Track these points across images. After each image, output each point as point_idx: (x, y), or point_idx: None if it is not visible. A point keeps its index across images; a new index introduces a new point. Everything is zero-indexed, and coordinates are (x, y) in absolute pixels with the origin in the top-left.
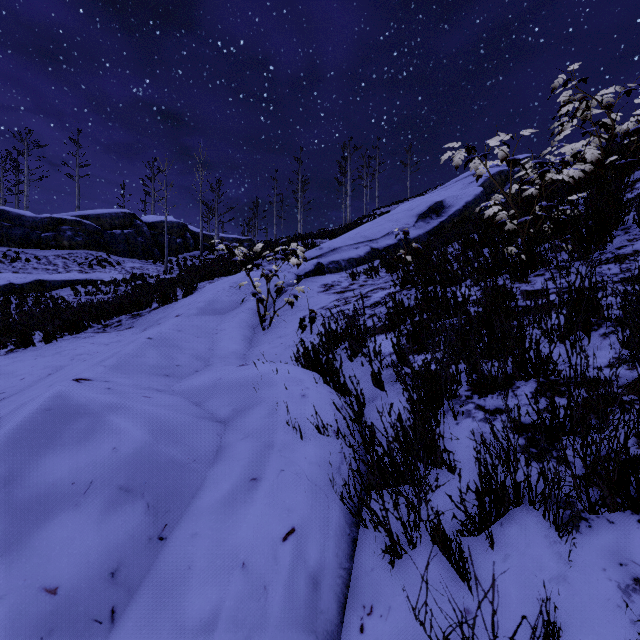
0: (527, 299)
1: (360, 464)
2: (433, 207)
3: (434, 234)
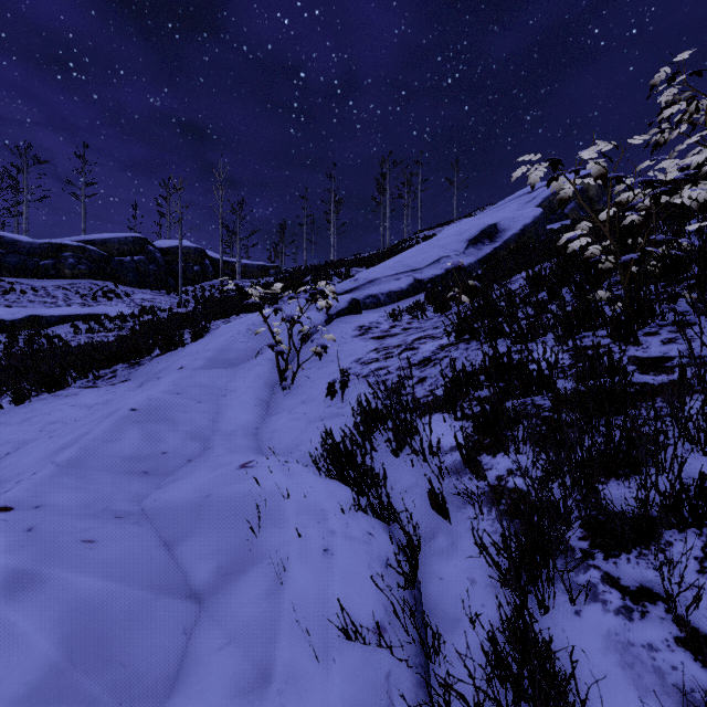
0: (643, 372)
1: (419, 694)
2: (485, 231)
3: (487, 262)
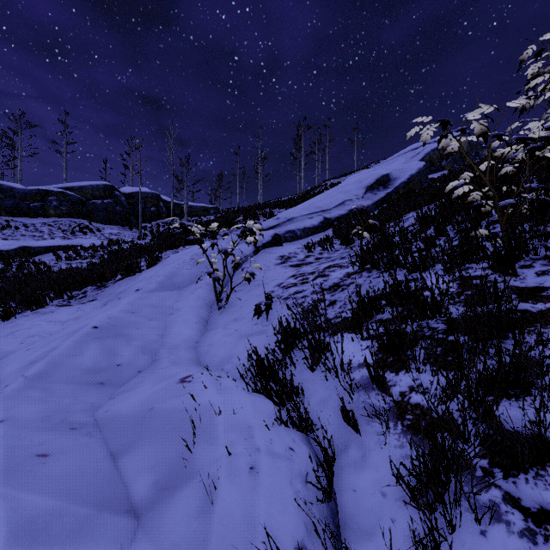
0: (522, 300)
1: None
2: (380, 180)
3: (381, 204)
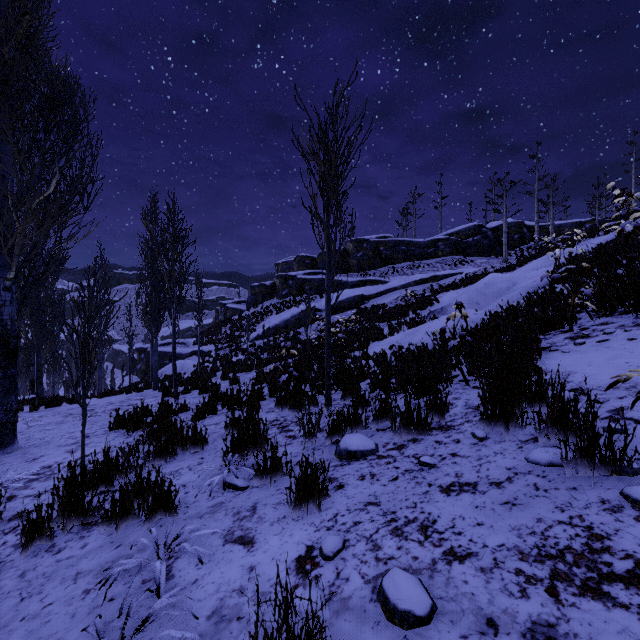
0: None
1: None
2: None
3: None
